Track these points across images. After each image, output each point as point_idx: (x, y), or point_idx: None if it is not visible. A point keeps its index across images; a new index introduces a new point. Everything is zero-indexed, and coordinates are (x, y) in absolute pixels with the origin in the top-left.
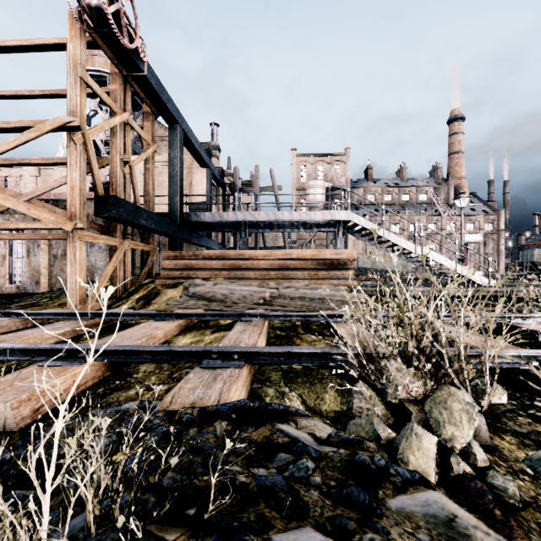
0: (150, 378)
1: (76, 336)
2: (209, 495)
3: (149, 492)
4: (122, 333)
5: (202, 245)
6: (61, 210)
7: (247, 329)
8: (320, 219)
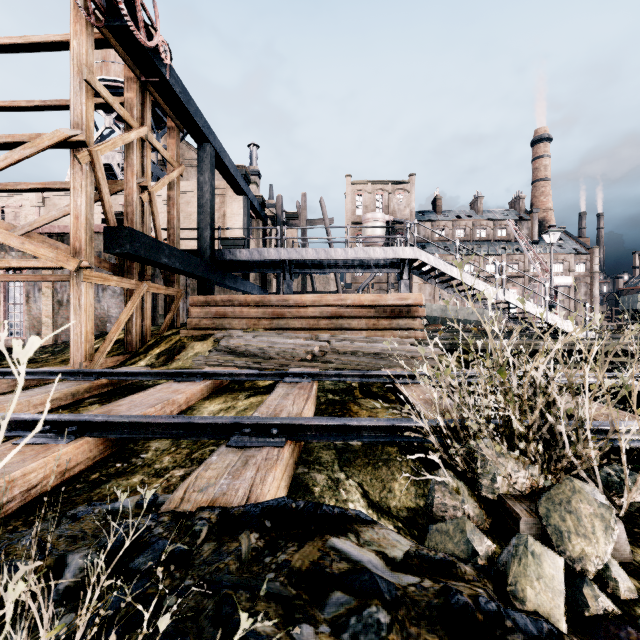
0: (163, 459)
1: (76, 400)
2: None
3: None
4: (132, 398)
5: (238, 289)
6: (65, 246)
7: (290, 392)
8: (381, 257)
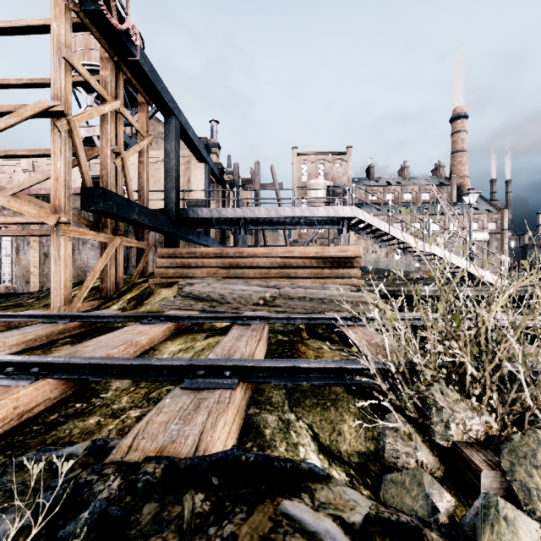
0: (121, 399)
1: (50, 341)
2: None
3: None
4: (99, 339)
5: (200, 243)
6: (48, 205)
7: (244, 334)
8: (324, 215)
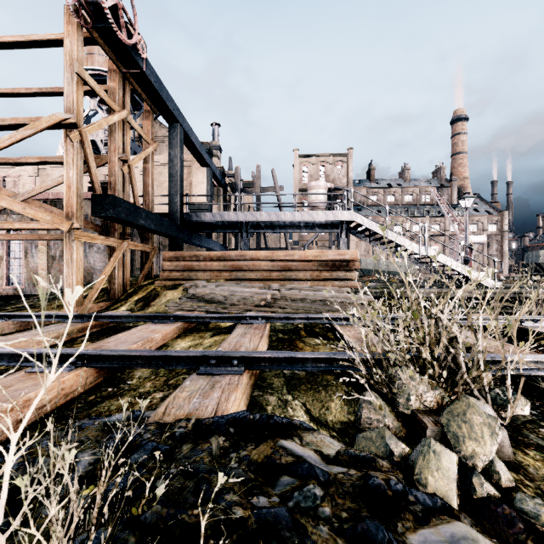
0: (145, 384)
1: (71, 339)
2: (199, 535)
3: (129, 529)
4: (118, 336)
5: (203, 246)
6: (58, 210)
7: (248, 332)
8: (323, 219)
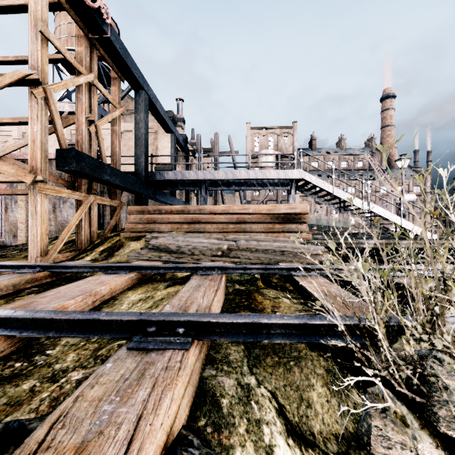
0: (67, 356)
1: (17, 290)
2: None
3: None
4: (60, 289)
5: (167, 203)
6: None
7: (202, 284)
8: (275, 177)
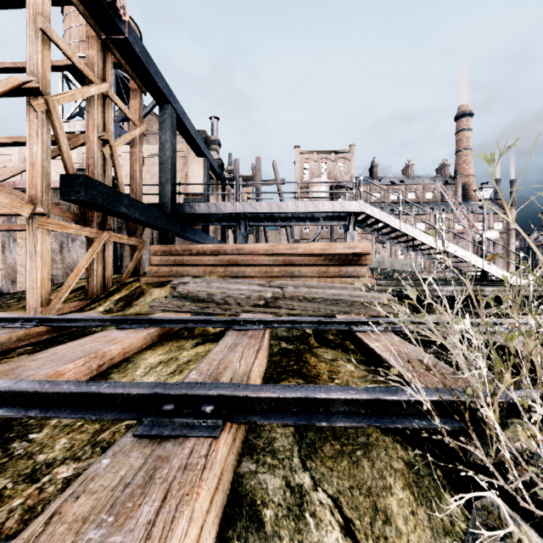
0: (56, 442)
1: (6, 350)
2: None
3: None
4: (57, 349)
5: (198, 241)
6: None
7: (239, 342)
8: (329, 210)
